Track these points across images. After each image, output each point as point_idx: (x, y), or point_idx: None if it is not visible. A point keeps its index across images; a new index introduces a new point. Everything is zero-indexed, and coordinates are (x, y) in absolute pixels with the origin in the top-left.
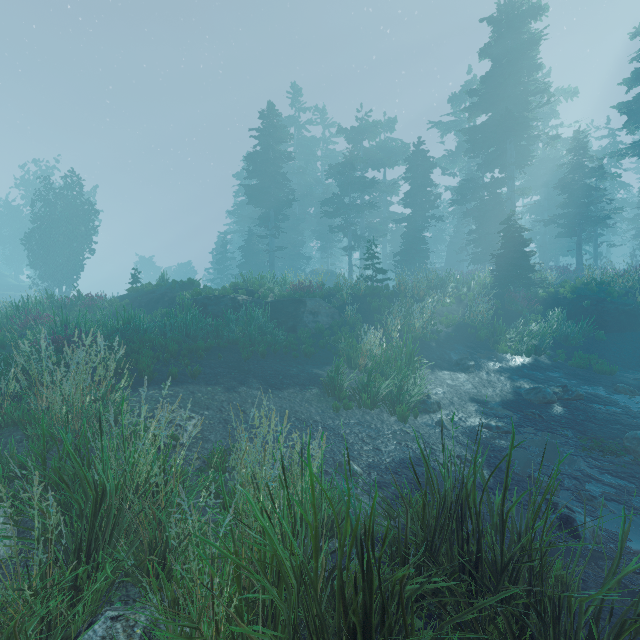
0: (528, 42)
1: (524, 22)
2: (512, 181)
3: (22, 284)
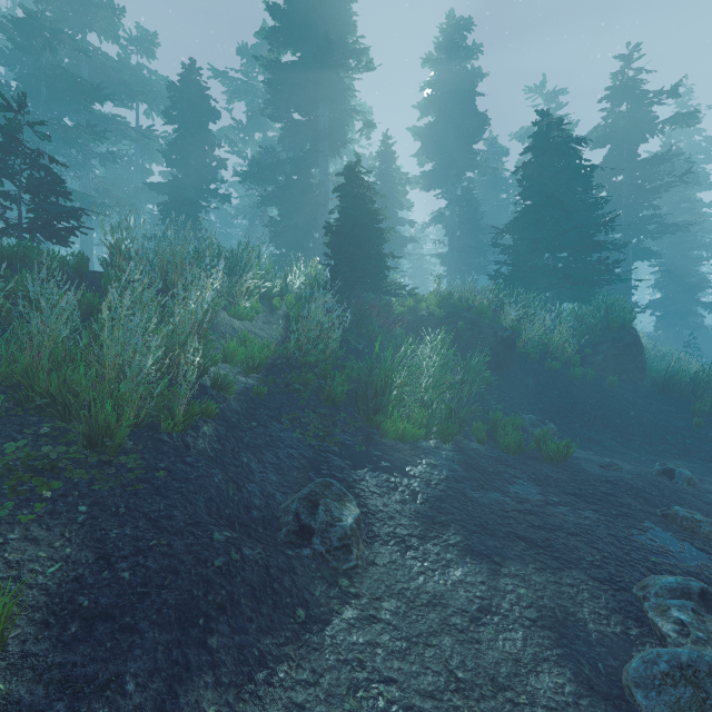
0: None
1: None
2: (326, 161)
3: None
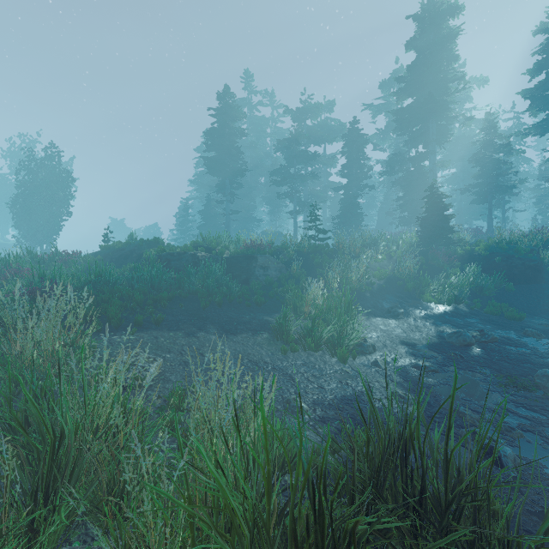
0: (447, 36)
1: (444, 19)
2: (434, 155)
3: (8, 243)
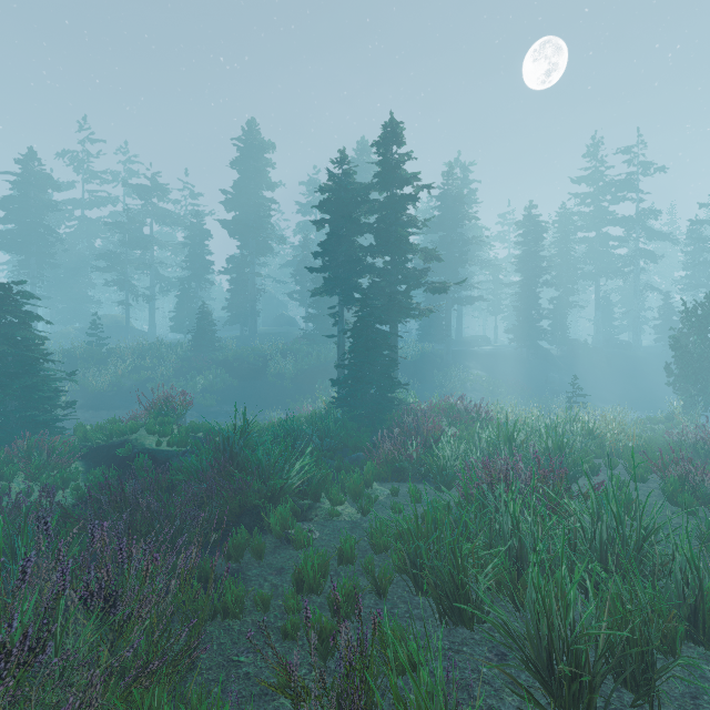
0: (258, 169)
1: (259, 152)
2: (253, 266)
3: None
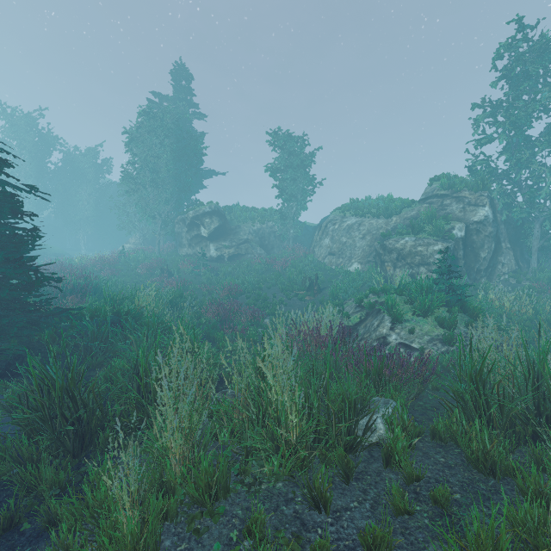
0: None
1: None
2: None
3: None
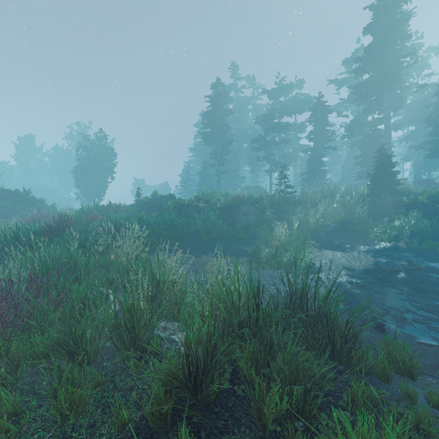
0: (400, 20)
1: (397, 6)
2: (388, 120)
3: (71, 198)
